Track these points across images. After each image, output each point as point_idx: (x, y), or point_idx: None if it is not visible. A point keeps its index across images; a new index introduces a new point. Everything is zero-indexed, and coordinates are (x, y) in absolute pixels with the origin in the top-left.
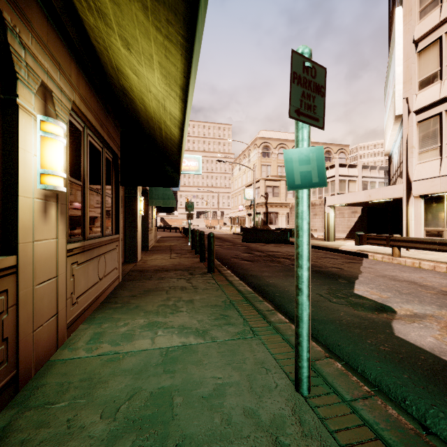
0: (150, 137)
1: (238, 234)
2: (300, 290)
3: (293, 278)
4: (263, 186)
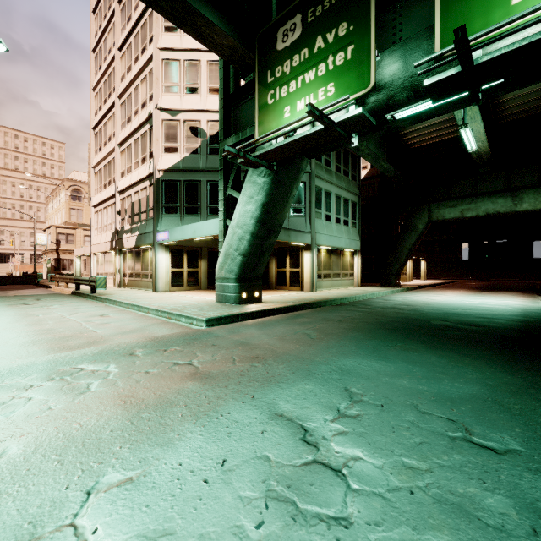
0: None
1: None
2: None
3: None
4: (54, 233)
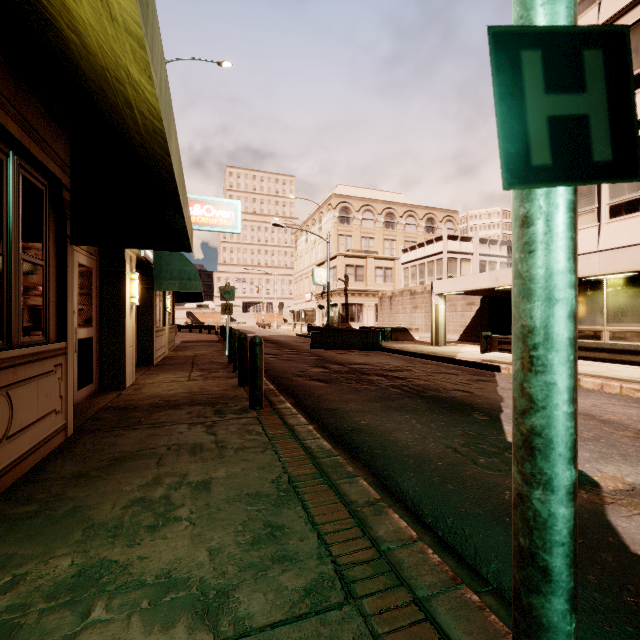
0: (124, 141)
1: (304, 336)
2: (547, 576)
3: (399, 413)
4: (341, 265)
